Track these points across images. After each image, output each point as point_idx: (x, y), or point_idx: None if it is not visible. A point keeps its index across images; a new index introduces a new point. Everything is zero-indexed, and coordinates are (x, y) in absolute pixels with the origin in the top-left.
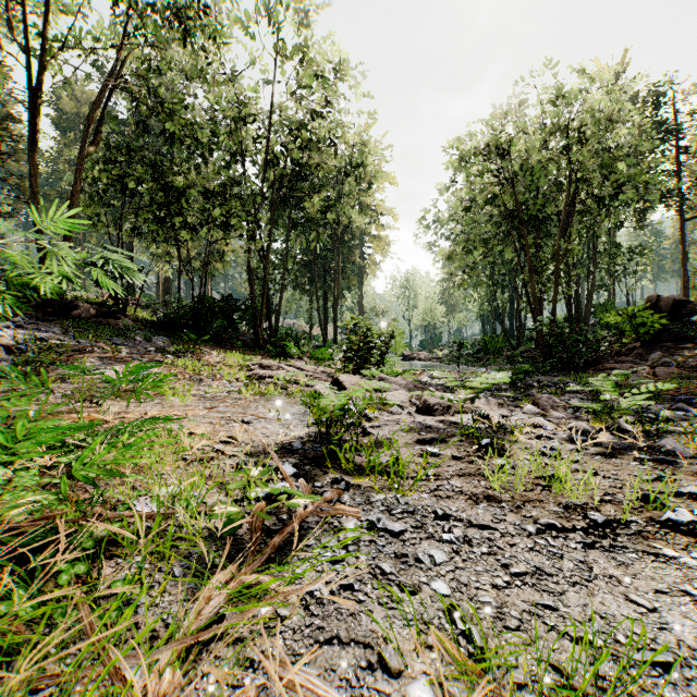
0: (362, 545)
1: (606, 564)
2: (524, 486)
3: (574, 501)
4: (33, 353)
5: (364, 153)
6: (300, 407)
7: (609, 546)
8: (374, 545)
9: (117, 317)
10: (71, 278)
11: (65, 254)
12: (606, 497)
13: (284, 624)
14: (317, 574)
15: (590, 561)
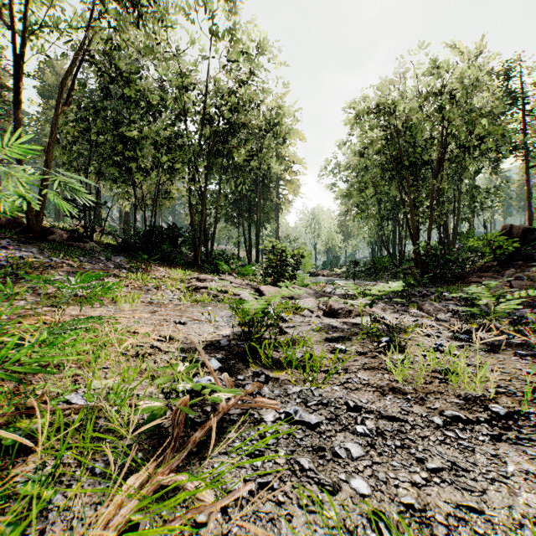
0: (280, 437)
1: (517, 458)
2: (423, 378)
3: (472, 393)
4: (12, 268)
5: (280, 114)
6: (228, 311)
7: (515, 438)
8: (292, 437)
9: (85, 241)
10: (26, 197)
11: (21, 176)
12: (499, 389)
13: (200, 532)
14: (237, 470)
15: (502, 455)
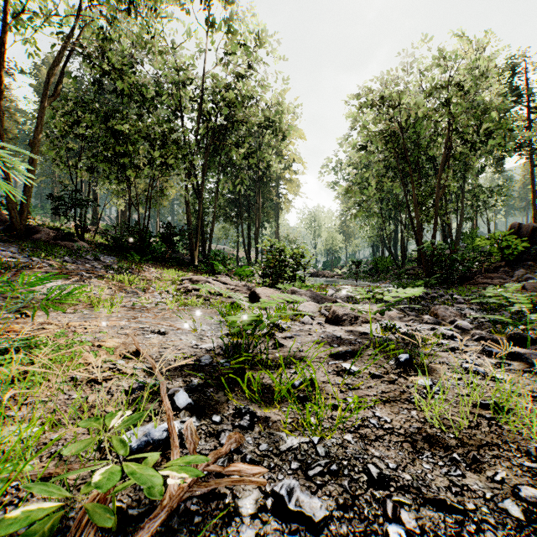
0: None
1: None
2: (465, 419)
3: None
4: None
5: (279, 111)
6: (218, 317)
7: None
8: None
9: (74, 240)
10: None
11: None
12: None
13: None
14: None
15: None
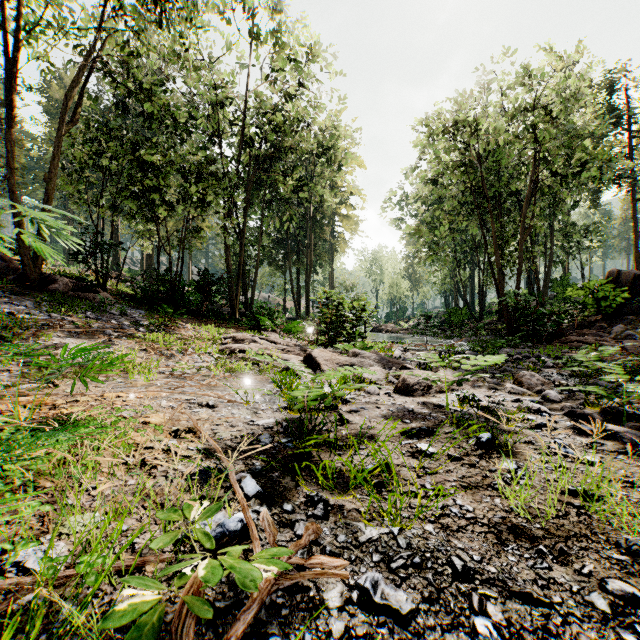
0: None
1: None
2: (553, 507)
3: (636, 541)
4: None
5: (335, 136)
6: (271, 386)
7: None
8: None
9: (95, 291)
10: None
11: None
12: None
13: None
14: None
15: None
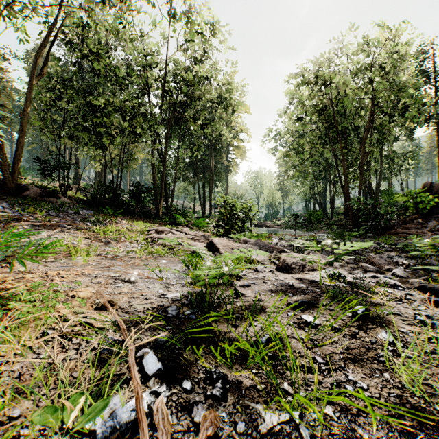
0: None
1: None
2: None
3: None
4: None
5: (229, 89)
6: (181, 265)
7: None
8: None
9: (58, 197)
10: None
11: None
12: None
13: None
14: None
15: None
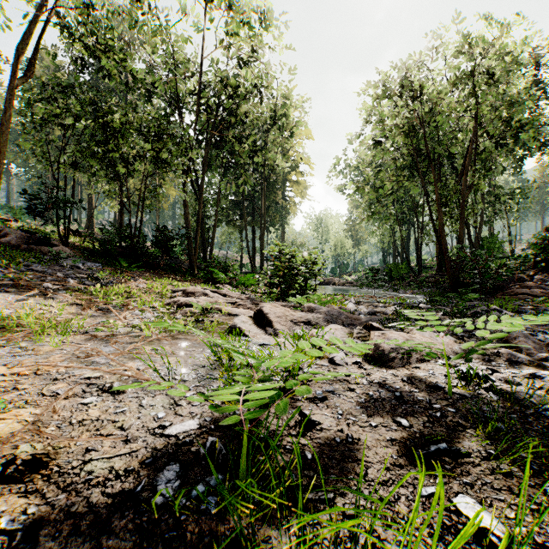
0: None
1: None
2: None
3: None
4: None
5: (286, 106)
6: (210, 352)
7: None
8: None
9: (53, 245)
10: None
11: None
12: None
13: None
14: None
15: None
